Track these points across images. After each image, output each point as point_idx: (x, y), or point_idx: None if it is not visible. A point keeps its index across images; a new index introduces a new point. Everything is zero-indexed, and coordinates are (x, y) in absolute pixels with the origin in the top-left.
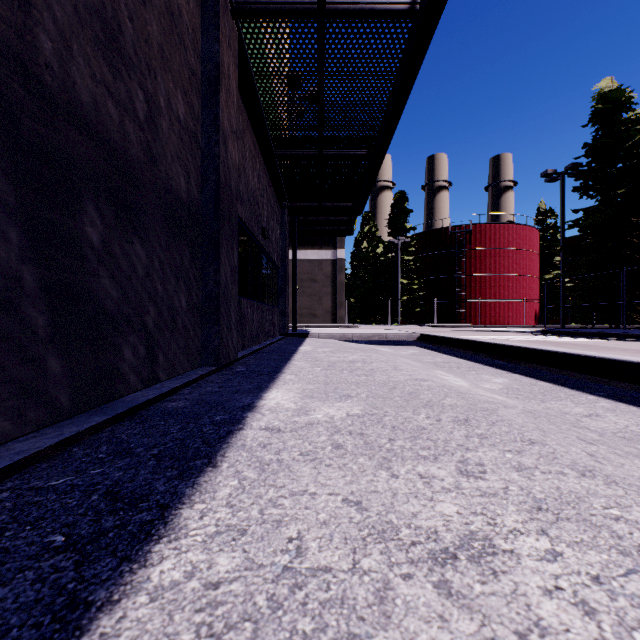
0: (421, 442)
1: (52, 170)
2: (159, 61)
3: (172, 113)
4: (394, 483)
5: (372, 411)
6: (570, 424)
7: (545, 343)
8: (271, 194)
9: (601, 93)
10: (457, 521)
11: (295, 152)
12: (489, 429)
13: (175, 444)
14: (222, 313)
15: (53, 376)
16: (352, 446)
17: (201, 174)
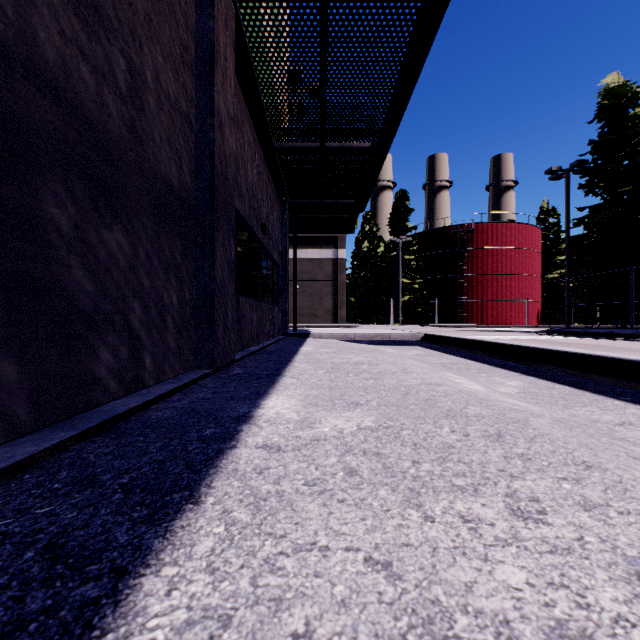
0: (452, 466)
1: (5, 136)
2: (145, 30)
3: (161, 90)
4: (430, 530)
5: (387, 423)
6: (607, 435)
7: (553, 343)
8: (271, 189)
9: (607, 89)
10: (532, 600)
11: (296, 145)
12: (530, 447)
13: (151, 468)
14: (218, 311)
15: (6, 384)
16: (369, 471)
17: (195, 161)
